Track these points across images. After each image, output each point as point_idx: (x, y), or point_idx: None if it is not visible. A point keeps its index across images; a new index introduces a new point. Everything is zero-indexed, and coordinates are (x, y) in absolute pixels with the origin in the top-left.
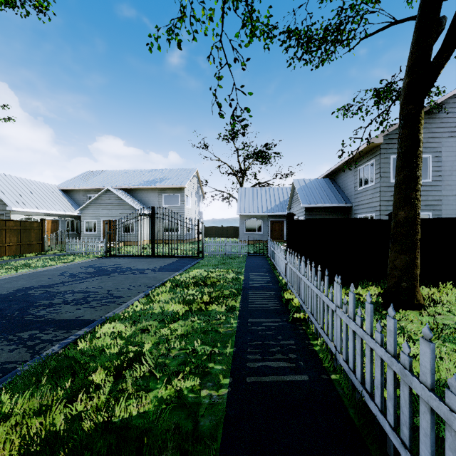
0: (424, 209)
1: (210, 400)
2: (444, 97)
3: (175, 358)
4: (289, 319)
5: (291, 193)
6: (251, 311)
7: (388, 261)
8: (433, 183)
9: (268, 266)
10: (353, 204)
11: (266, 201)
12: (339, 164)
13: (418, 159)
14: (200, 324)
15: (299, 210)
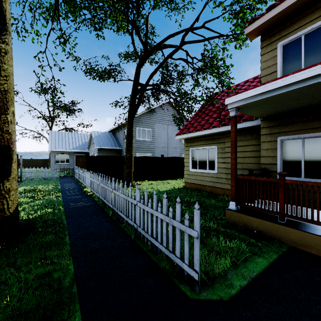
0: (149, 152)
1: (59, 211)
2: (155, 106)
3: (37, 209)
4: (86, 195)
5: (89, 139)
6: (68, 195)
7: (124, 171)
8: (152, 141)
9: (75, 181)
10: (122, 148)
11: (73, 142)
12: (116, 126)
13: (132, 137)
14: (43, 202)
15: (95, 149)
